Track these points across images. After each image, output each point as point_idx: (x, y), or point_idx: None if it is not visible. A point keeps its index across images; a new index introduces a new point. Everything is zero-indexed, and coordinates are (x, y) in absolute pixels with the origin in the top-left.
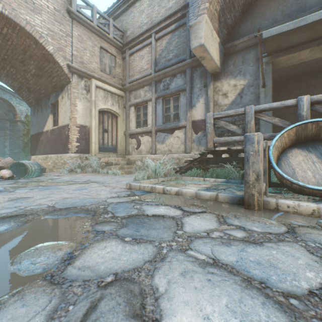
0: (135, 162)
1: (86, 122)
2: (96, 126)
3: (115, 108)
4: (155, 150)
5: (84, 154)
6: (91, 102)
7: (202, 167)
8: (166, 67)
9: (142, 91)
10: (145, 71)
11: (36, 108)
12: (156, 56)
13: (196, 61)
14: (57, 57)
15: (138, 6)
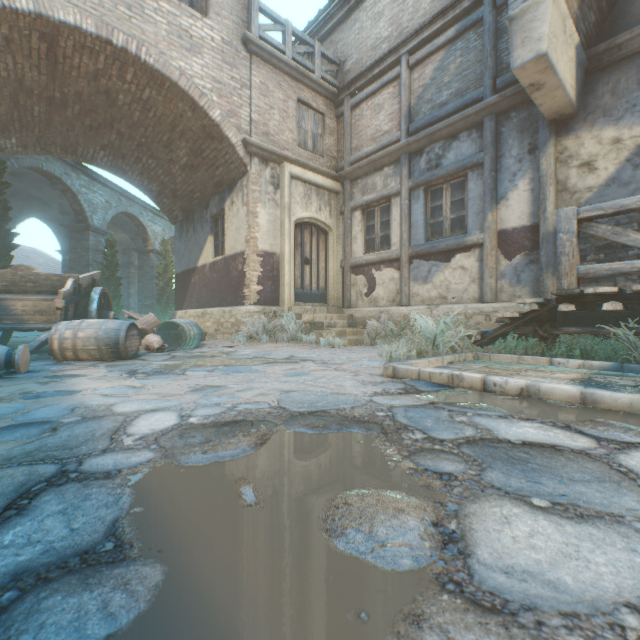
0: (364, 322)
1: (273, 246)
2: (290, 253)
3: (324, 216)
4: (409, 296)
5: (270, 307)
6: (283, 207)
7: (539, 334)
8: (434, 121)
9: (379, 178)
10: (384, 135)
11: (184, 227)
12: (409, 102)
13: (510, 98)
14: (226, 128)
15: (370, 7)
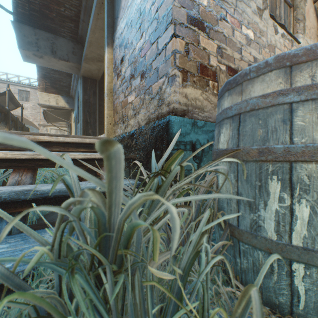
0: None
1: None
2: None
3: None
4: None
5: None
6: None
7: None
8: None
9: None
10: None
11: None
12: None
13: None
14: (34, 122)
15: None
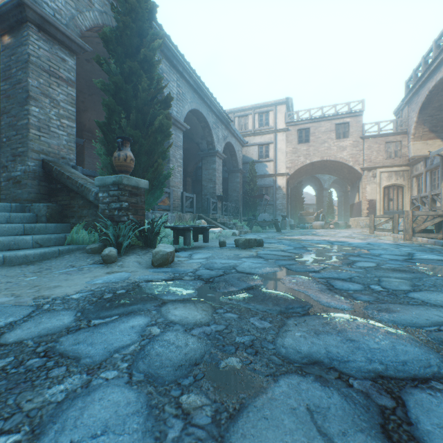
0: None
1: (372, 197)
2: (380, 198)
3: (399, 181)
4: None
5: None
6: (376, 184)
7: None
8: None
9: (419, 166)
10: None
11: (351, 188)
12: None
13: None
14: (354, 166)
15: None
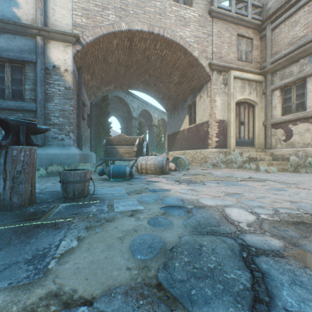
0: (282, 157)
1: (223, 116)
2: (233, 119)
3: (252, 96)
4: None
5: (222, 149)
6: (229, 95)
7: None
8: None
9: (295, 67)
10: (300, 39)
11: (172, 112)
12: None
13: None
14: (200, 59)
15: None
